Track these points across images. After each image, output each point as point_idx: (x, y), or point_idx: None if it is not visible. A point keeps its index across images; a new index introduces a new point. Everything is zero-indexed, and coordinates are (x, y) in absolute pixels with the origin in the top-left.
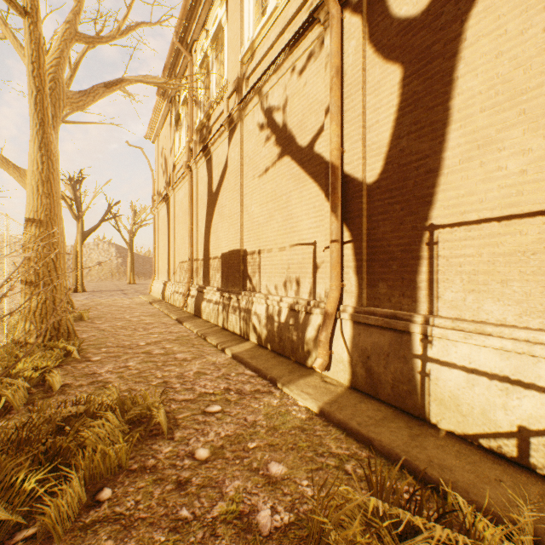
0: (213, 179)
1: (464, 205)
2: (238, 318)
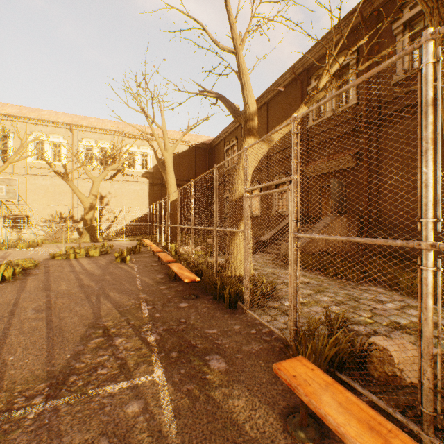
0: None
1: None
2: (31, 234)
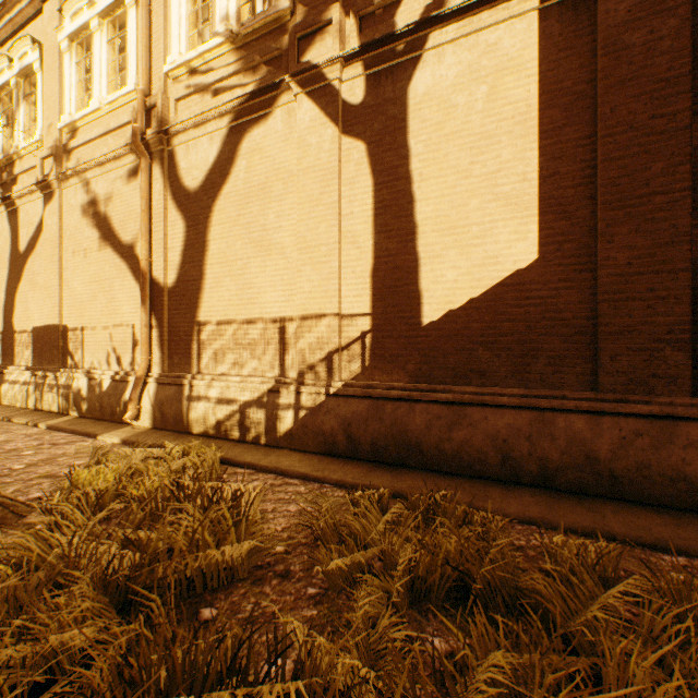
0: (20, 237)
1: (212, 312)
2: (56, 396)
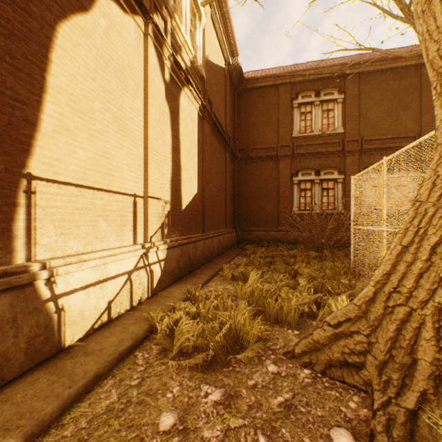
0: None
1: (57, 167)
2: None
